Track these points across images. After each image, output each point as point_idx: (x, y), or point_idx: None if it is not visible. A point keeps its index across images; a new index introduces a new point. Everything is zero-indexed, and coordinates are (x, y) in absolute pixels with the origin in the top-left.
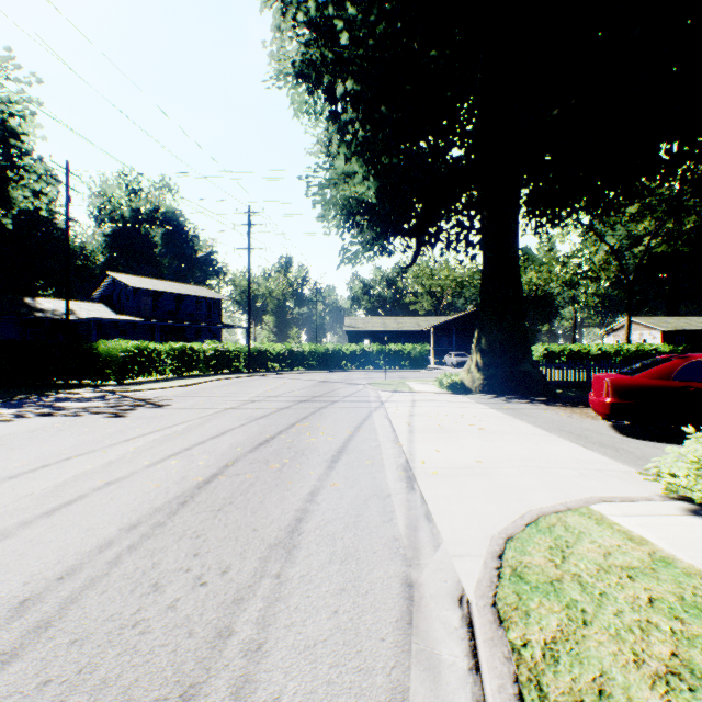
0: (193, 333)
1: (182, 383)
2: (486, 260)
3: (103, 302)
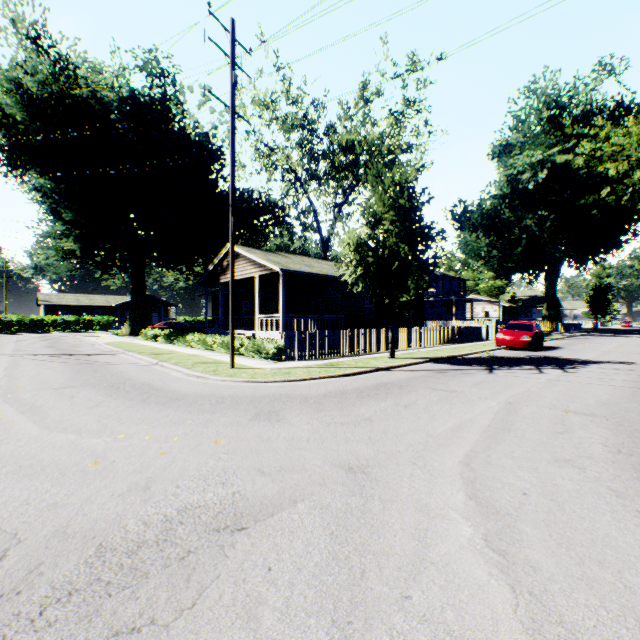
0: None
1: None
2: (134, 286)
3: None
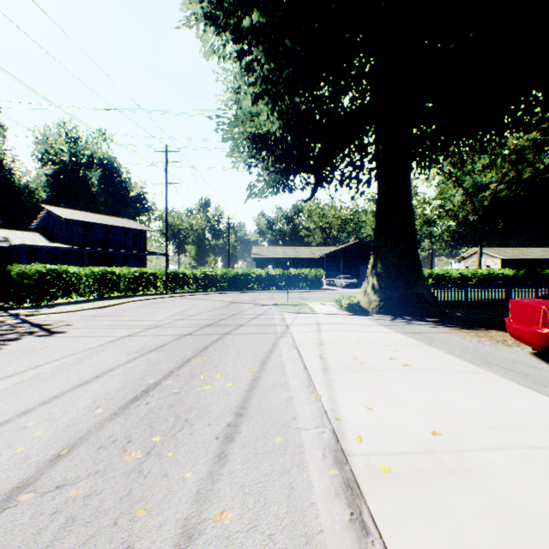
0: (121, 259)
1: (97, 305)
2: (381, 191)
3: (40, 231)
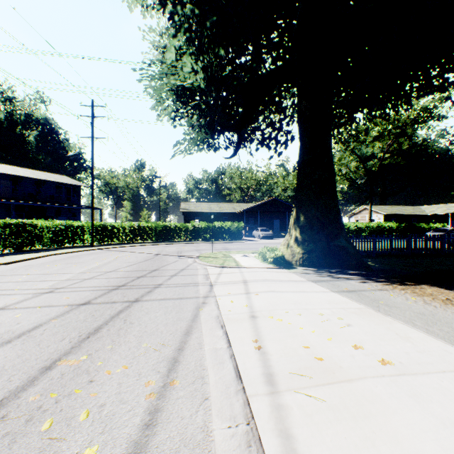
0: (53, 213)
1: (3, 260)
2: (304, 145)
3: None
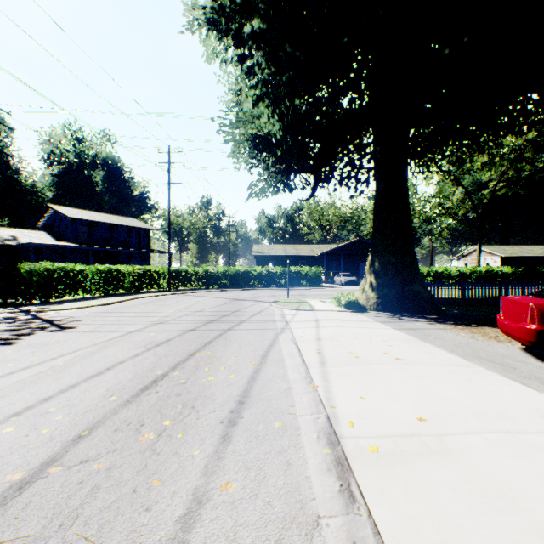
0: (125, 257)
1: (103, 302)
2: (379, 191)
3: (46, 230)
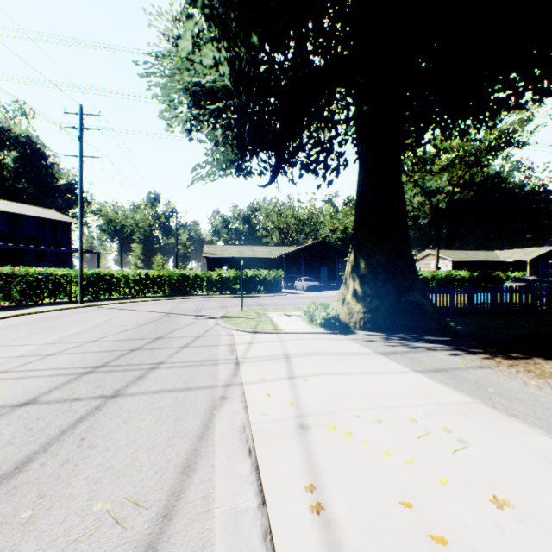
0: (34, 257)
1: None
2: (365, 167)
3: None
